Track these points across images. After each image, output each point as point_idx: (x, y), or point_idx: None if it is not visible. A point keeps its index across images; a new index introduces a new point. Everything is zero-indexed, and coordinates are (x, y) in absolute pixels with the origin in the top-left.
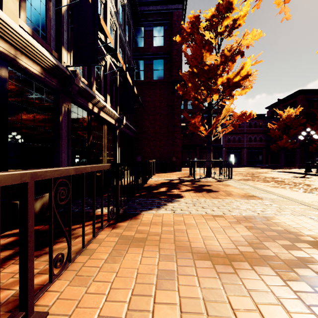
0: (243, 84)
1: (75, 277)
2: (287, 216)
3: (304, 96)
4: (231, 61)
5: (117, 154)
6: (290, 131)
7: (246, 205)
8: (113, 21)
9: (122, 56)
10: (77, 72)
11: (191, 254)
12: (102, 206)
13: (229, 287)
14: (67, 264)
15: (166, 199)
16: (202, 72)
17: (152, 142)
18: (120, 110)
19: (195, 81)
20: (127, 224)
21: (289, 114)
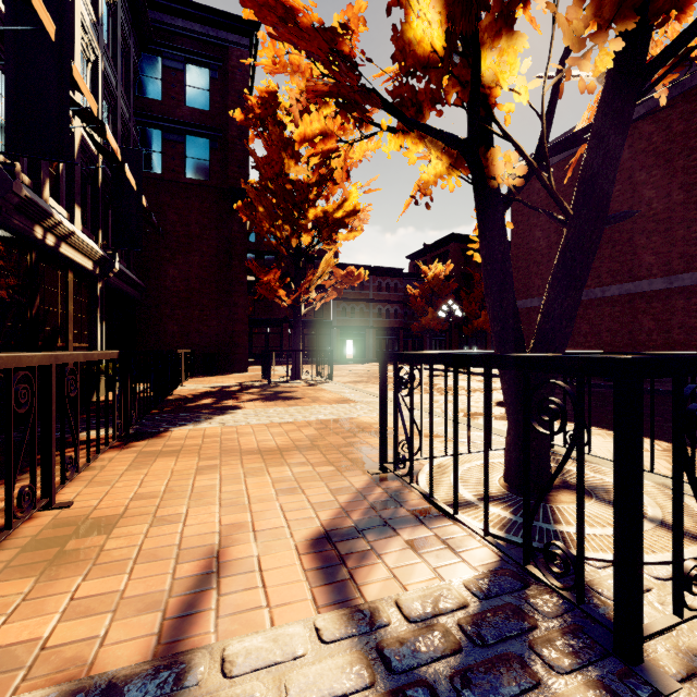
0: (351, 223)
1: (88, 486)
2: (371, 416)
3: (458, 245)
4: (332, 182)
5: (97, 336)
6: (438, 301)
7: (330, 410)
8: (88, 41)
9: (109, 117)
10: (18, 169)
11: (240, 455)
12: (107, 413)
13: (273, 467)
14: (75, 473)
15: (212, 412)
16: (283, 193)
17: (183, 311)
18: (105, 238)
19: (270, 206)
20: (147, 443)
21: (437, 273)
